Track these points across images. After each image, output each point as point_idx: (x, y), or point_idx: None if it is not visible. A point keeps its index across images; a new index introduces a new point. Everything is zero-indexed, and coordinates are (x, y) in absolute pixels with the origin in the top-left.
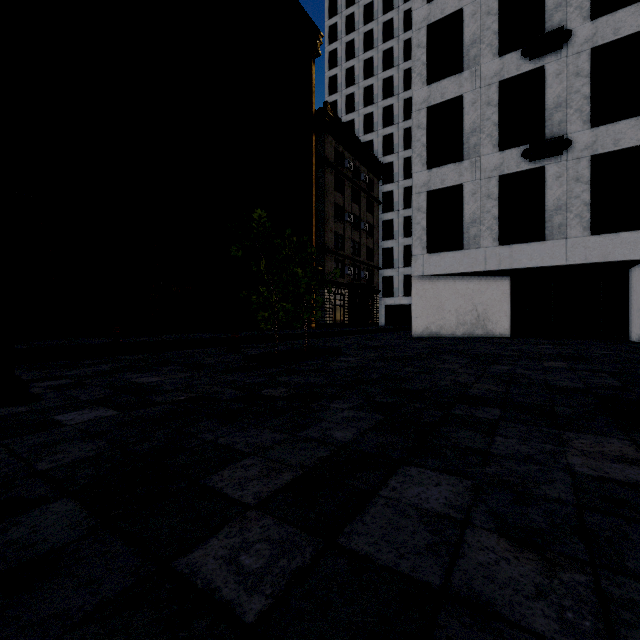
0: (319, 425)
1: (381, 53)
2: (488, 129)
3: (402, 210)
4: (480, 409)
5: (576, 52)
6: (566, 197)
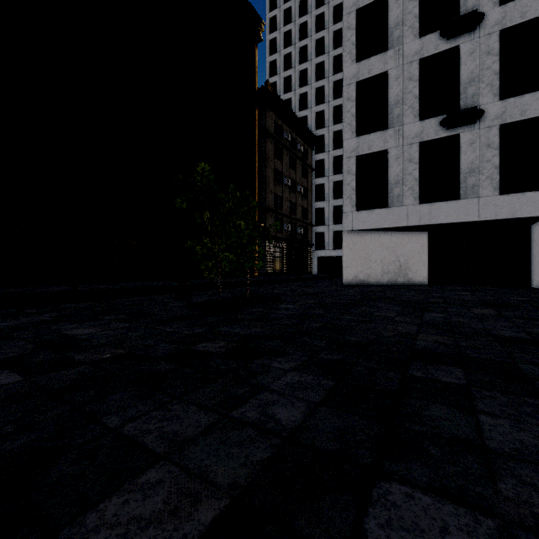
0: (258, 397)
1: (314, 42)
2: (410, 101)
3: (332, 176)
4: (439, 369)
5: (487, 33)
6: (479, 161)
